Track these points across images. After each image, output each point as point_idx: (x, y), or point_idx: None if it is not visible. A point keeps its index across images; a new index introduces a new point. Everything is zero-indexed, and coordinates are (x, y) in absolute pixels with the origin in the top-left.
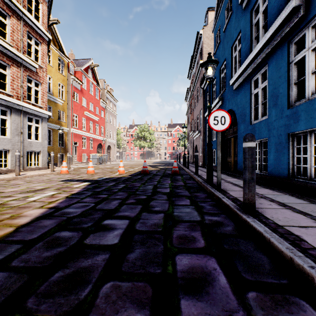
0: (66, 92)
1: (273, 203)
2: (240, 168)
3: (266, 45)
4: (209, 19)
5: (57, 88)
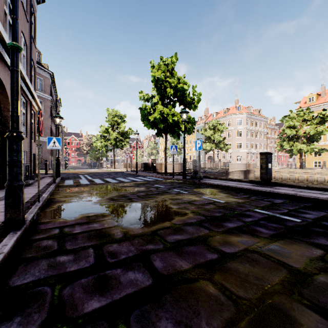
0: None
1: None
2: None
3: None
4: None
5: None
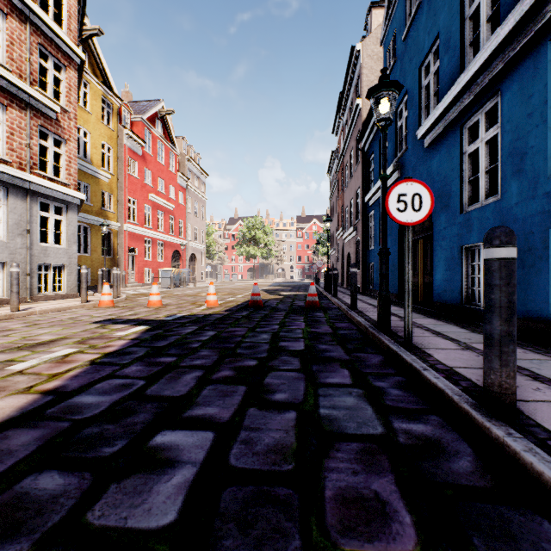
0: (115, 158)
1: (542, 384)
2: (439, 297)
3: (499, 52)
4: (373, 22)
5: (99, 152)
